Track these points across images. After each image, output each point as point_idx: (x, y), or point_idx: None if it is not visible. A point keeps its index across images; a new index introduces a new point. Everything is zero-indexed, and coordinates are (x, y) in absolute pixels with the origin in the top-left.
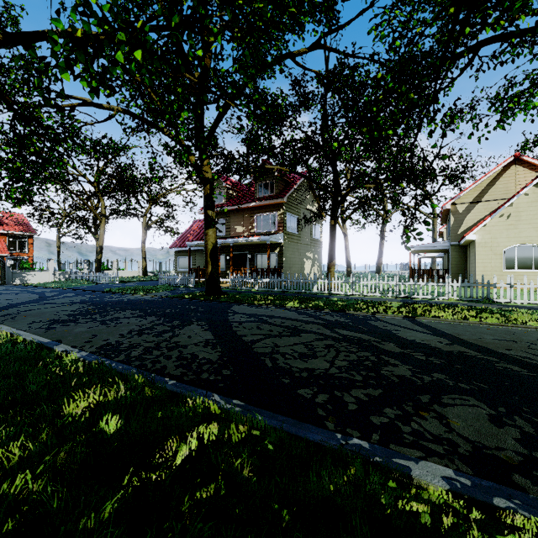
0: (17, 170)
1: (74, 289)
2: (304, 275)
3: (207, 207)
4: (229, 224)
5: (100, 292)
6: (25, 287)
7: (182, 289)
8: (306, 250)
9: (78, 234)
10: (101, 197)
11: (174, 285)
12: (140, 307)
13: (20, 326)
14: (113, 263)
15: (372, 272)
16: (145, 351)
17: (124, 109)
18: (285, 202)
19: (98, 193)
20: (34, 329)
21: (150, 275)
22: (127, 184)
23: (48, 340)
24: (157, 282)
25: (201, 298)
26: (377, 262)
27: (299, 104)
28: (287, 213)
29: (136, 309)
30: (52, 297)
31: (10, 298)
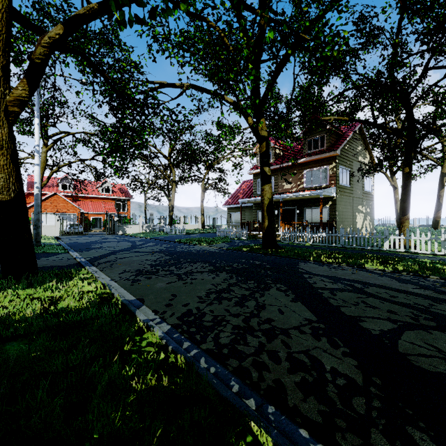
0: (114, 140)
1: (155, 239)
2: (356, 229)
3: (263, 163)
4: (277, 182)
5: (173, 242)
6: (124, 236)
7: (237, 241)
8: (358, 204)
9: (157, 198)
10: (172, 168)
11: (229, 237)
12: (208, 259)
13: (114, 275)
14: (180, 218)
15: (423, 227)
16: (236, 335)
17: (192, 84)
18: (338, 154)
19: (170, 165)
20: (123, 281)
21: (206, 228)
22: (190, 156)
23: (132, 298)
24: (214, 234)
25: (259, 252)
26: (434, 216)
27: (362, 44)
28: (339, 166)
29: (205, 262)
30: (140, 245)
31: (113, 246)
